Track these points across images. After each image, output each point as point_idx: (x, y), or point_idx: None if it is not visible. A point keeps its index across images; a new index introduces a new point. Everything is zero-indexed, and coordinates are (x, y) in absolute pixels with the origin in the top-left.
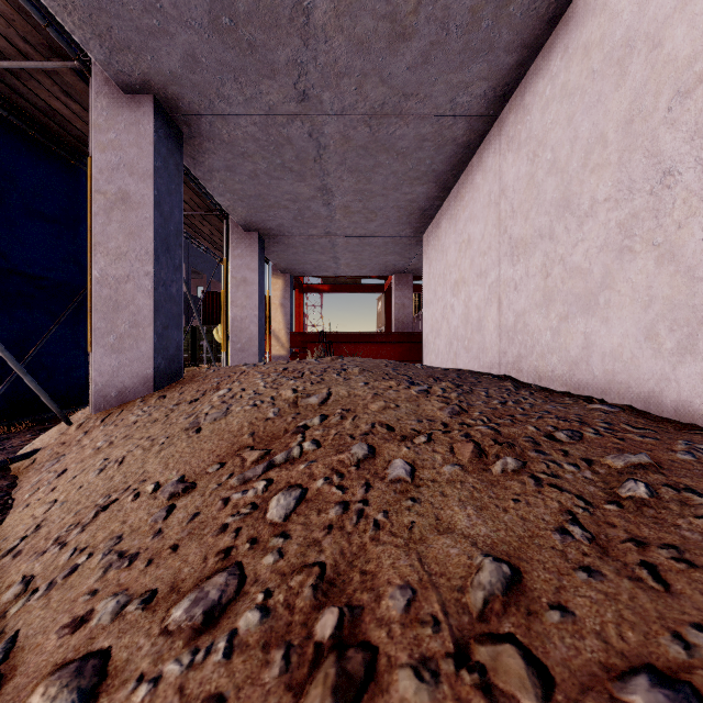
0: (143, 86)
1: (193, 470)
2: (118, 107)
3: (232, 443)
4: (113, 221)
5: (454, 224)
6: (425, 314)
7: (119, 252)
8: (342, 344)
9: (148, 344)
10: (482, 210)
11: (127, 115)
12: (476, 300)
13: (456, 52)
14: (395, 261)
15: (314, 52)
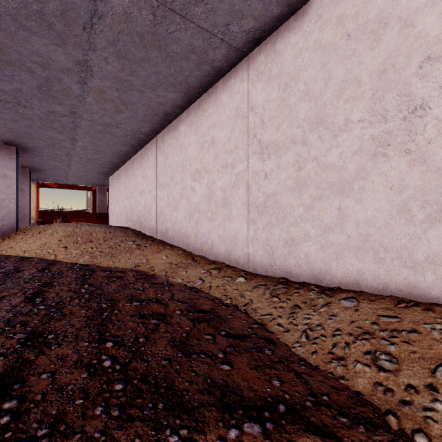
0: (14, 145)
1: (60, 239)
2: (2, 148)
3: (64, 236)
4: (0, 182)
5: (117, 182)
6: (110, 207)
7: (2, 191)
8: (72, 218)
9: (14, 219)
10: (122, 184)
11: (6, 151)
12: (121, 207)
13: (111, 157)
14: (98, 182)
15: (74, 151)
